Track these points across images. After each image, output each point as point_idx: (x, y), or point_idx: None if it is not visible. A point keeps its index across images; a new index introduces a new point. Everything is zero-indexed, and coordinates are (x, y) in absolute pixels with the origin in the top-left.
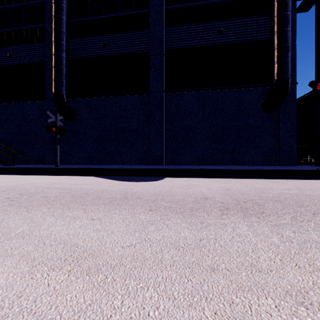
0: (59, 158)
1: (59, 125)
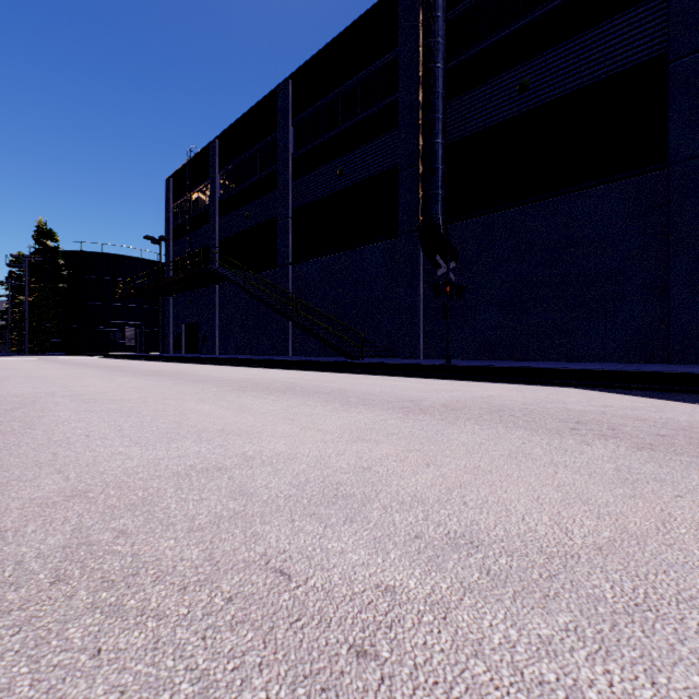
0: (421, 346)
1: (421, 281)
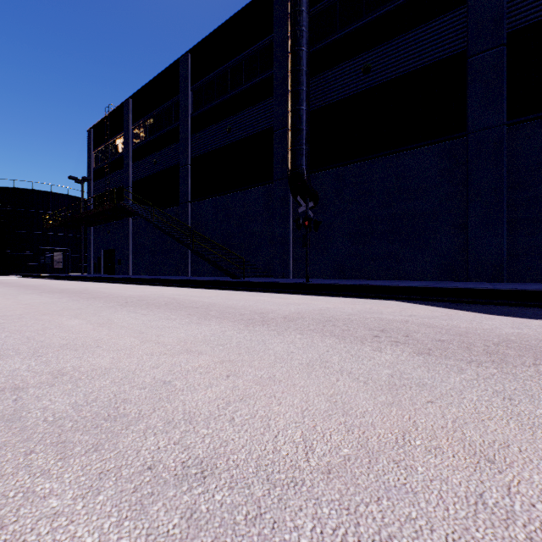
0: (291, 268)
1: (291, 217)
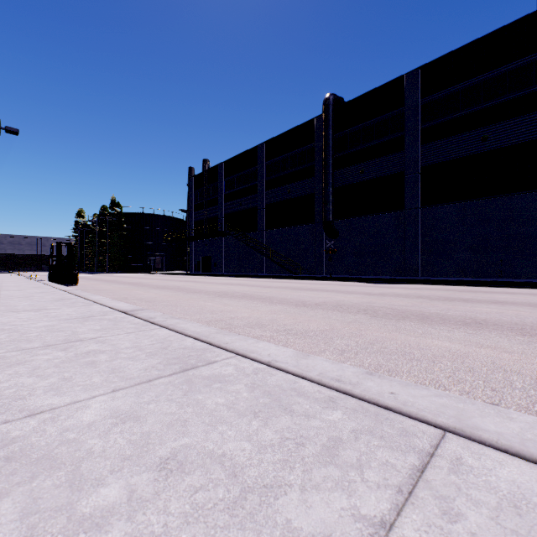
0: (324, 270)
1: (324, 243)
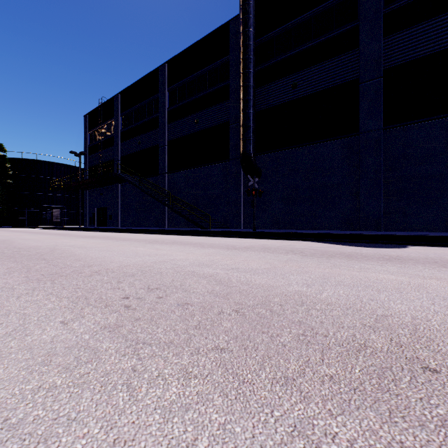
0: (242, 222)
1: (242, 186)
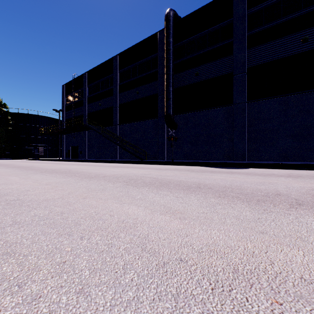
0: (166, 155)
1: (166, 134)
